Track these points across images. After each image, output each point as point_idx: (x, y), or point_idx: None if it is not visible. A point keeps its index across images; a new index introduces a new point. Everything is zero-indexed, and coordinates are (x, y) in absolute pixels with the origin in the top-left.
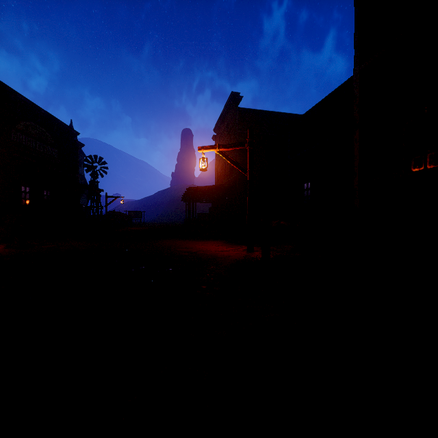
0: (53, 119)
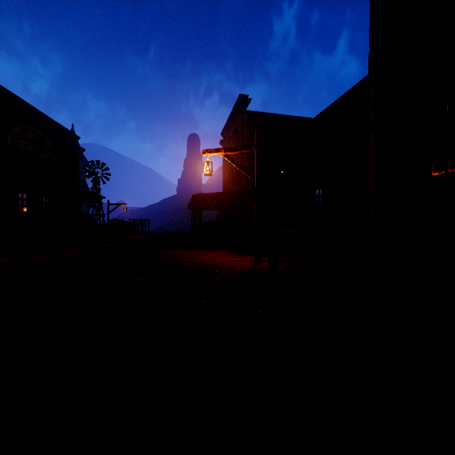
0: (52, 122)
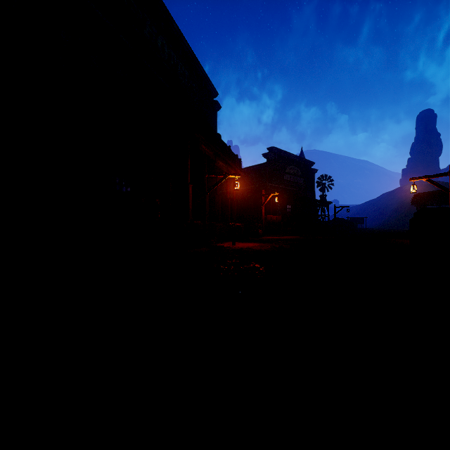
0: (301, 159)
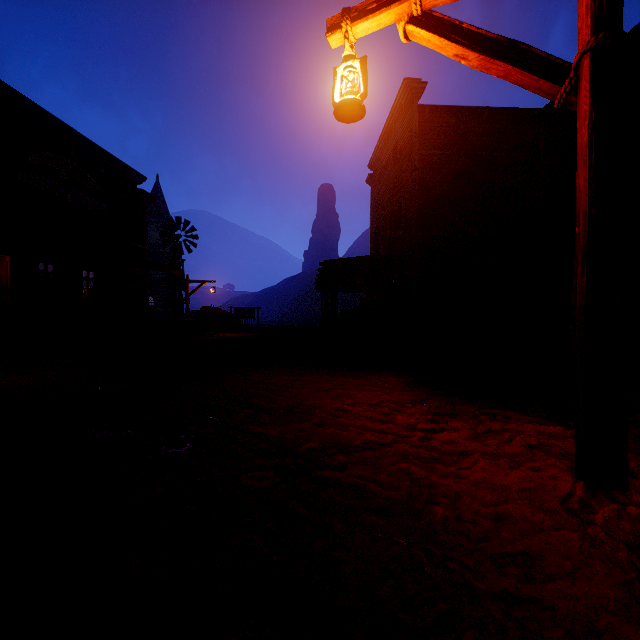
0: (98, 151)
